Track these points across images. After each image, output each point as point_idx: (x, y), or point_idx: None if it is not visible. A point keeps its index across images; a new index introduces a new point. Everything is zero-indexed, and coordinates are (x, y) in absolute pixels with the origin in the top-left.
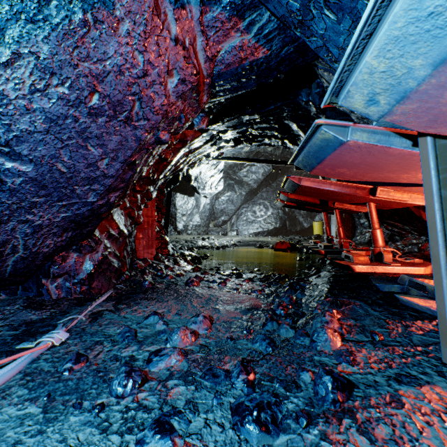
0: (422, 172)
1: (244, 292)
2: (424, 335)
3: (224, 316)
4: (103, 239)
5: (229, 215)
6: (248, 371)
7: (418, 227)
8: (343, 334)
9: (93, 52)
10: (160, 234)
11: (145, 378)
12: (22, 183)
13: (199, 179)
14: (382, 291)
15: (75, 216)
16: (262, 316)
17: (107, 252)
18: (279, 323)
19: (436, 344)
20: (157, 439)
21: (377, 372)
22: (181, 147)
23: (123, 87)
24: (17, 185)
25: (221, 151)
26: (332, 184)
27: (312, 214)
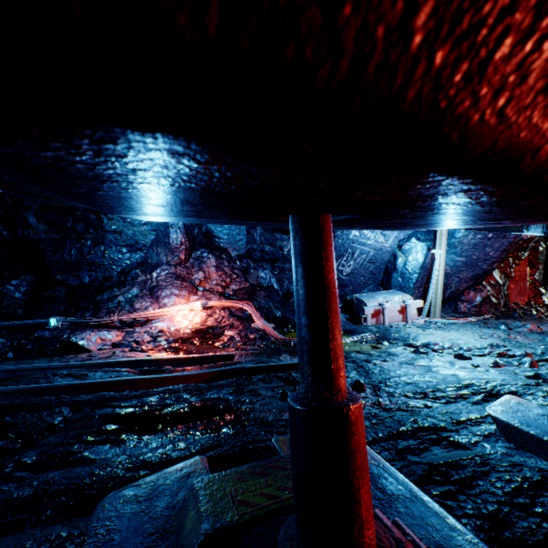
0: None
1: None
2: None
3: None
4: (486, 285)
5: None
6: None
7: None
8: None
9: None
10: (532, 286)
11: (511, 328)
12: (459, 264)
13: None
14: None
15: (476, 275)
16: None
17: (489, 293)
18: None
19: None
20: (513, 333)
21: None
22: None
23: None
24: (458, 265)
25: None
26: None
27: None
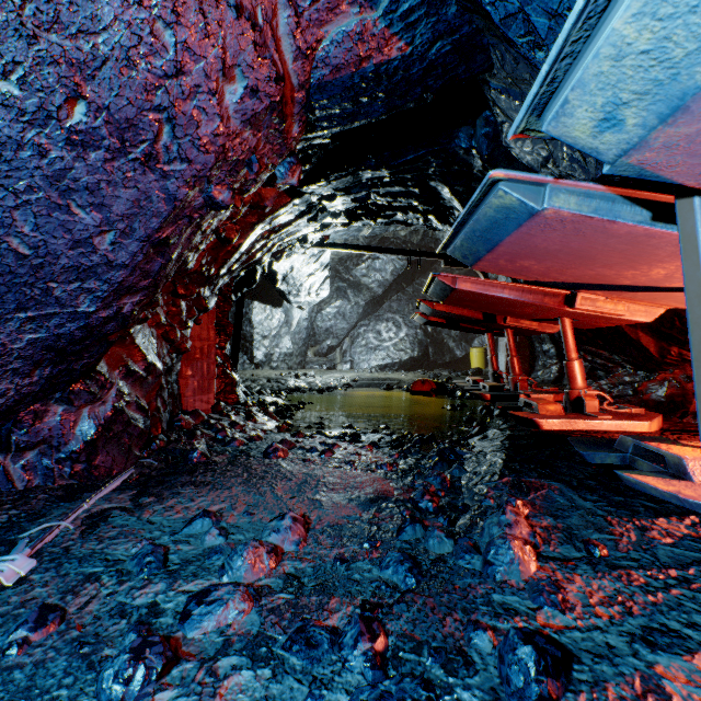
0: (683, 262)
1: (363, 467)
2: (676, 546)
3: (330, 514)
4: (114, 379)
5: (339, 337)
6: (375, 633)
7: (634, 357)
8: (538, 546)
9: (67, 12)
10: (223, 369)
11: (173, 658)
12: None
13: (290, 279)
14: (591, 464)
15: (55, 339)
16: (395, 512)
17: (124, 402)
18: (426, 527)
19: (699, 564)
20: None
21: (609, 625)
22: (258, 222)
23: (137, 93)
24: None
25: (325, 233)
26: (506, 288)
27: (469, 335)
